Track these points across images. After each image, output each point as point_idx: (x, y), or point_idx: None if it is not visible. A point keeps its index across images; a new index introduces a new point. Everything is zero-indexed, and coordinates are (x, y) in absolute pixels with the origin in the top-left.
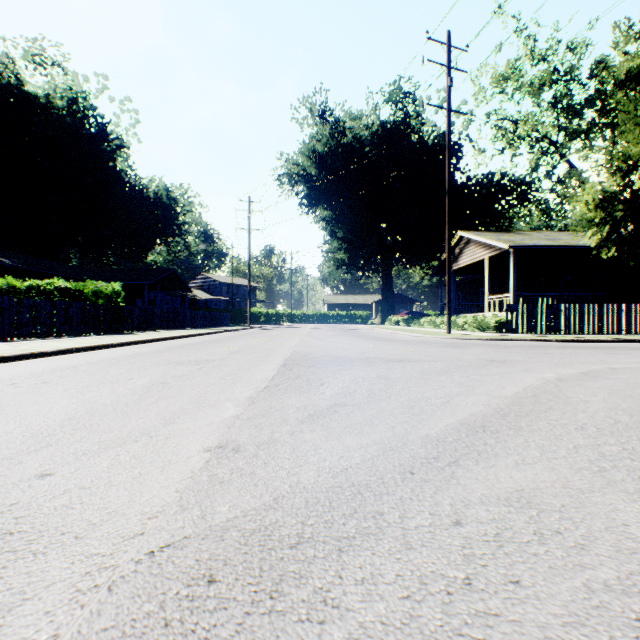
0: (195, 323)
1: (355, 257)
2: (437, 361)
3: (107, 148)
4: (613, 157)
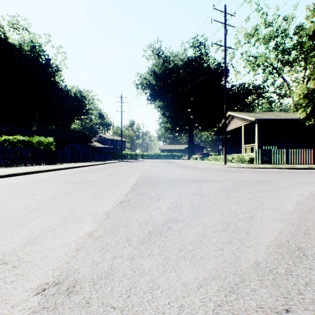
0: (93, 159)
1: (175, 126)
2: (226, 181)
3: (50, 71)
4: (314, 70)
